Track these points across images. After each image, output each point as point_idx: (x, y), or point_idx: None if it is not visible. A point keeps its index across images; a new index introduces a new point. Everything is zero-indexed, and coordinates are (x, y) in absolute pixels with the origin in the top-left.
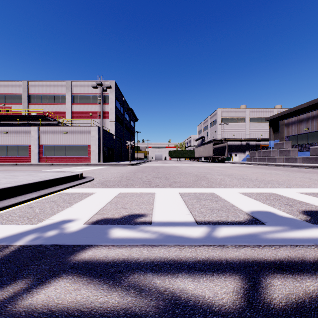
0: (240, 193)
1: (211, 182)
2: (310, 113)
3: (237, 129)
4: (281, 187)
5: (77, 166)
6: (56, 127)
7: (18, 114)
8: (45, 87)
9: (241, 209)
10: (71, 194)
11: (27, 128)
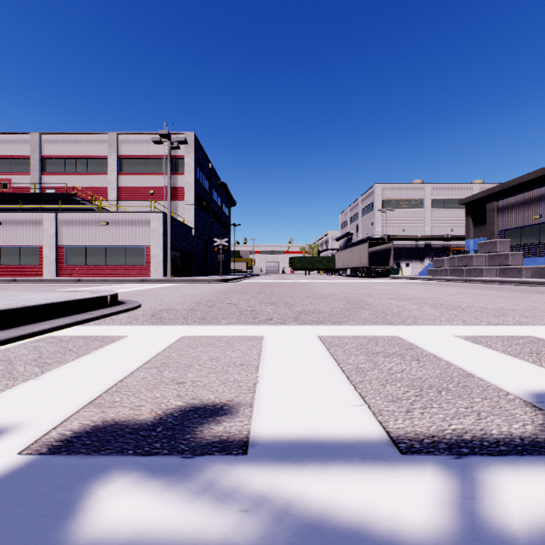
0: (458, 336)
1: (381, 311)
2: (544, 188)
3: (409, 219)
4: (540, 323)
5: (125, 283)
6: (88, 214)
7: (23, 191)
8: (71, 143)
9: (500, 388)
10: (69, 339)
11: (36, 216)
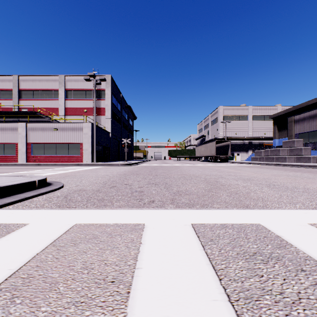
0: (314, 225)
1: (235, 192)
2: None
3: (239, 127)
4: None
5: (67, 166)
6: (45, 124)
7: (8, 110)
8: (37, 81)
9: None
10: None
11: (14, 125)
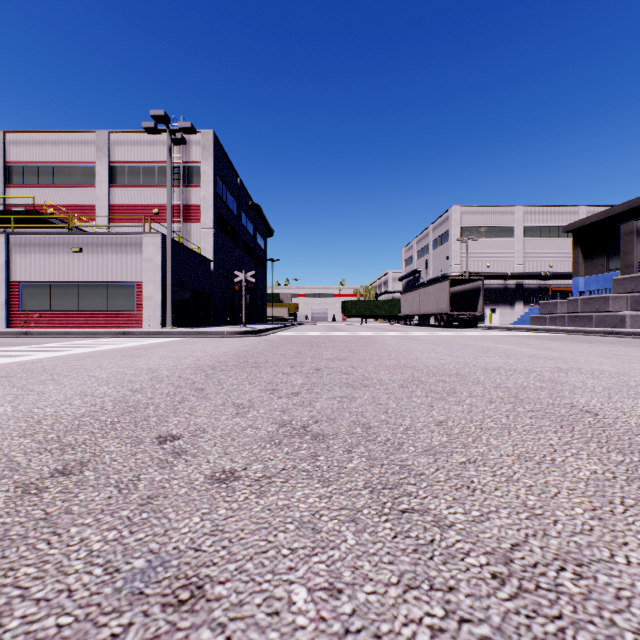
0: None
1: None
2: None
3: (495, 252)
4: None
5: (94, 337)
6: (53, 237)
7: None
8: (46, 146)
9: None
10: None
11: None
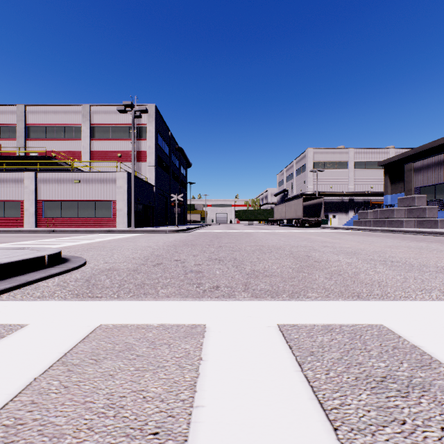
0: None
1: (336, 273)
2: None
3: (336, 178)
4: None
5: (93, 233)
6: (63, 174)
7: (11, 154)
8: (51, 114)
9: None
10: None
11: (18, 175)
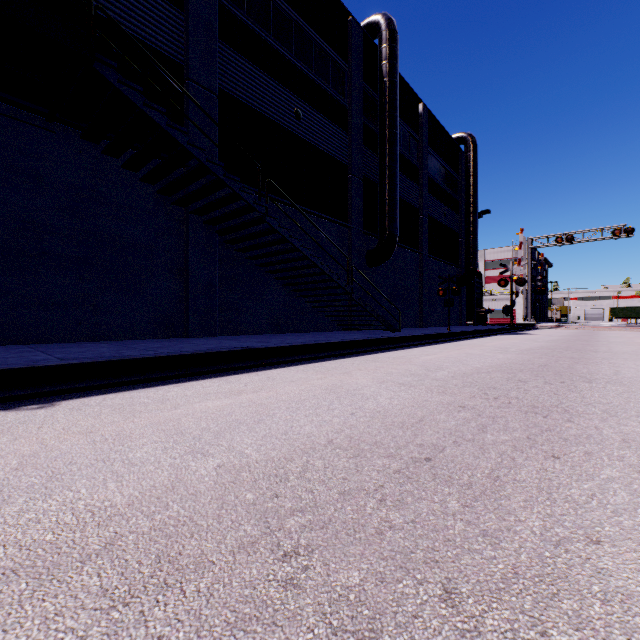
0: None
1: None
2: None
3: None
4: None
5: None
6: (486, 297)
7: None
8: None
9: None
10: None
11: None
